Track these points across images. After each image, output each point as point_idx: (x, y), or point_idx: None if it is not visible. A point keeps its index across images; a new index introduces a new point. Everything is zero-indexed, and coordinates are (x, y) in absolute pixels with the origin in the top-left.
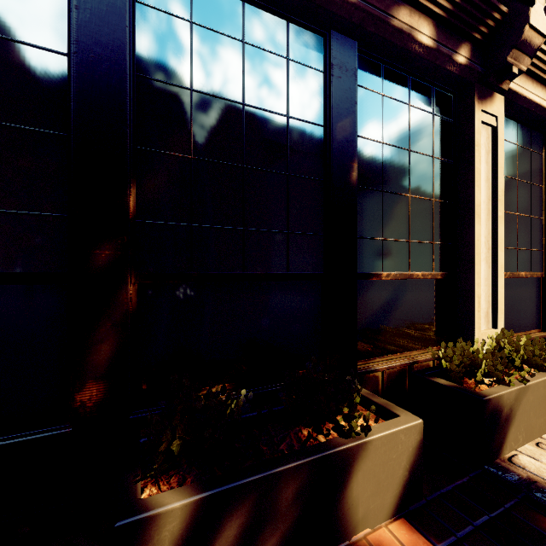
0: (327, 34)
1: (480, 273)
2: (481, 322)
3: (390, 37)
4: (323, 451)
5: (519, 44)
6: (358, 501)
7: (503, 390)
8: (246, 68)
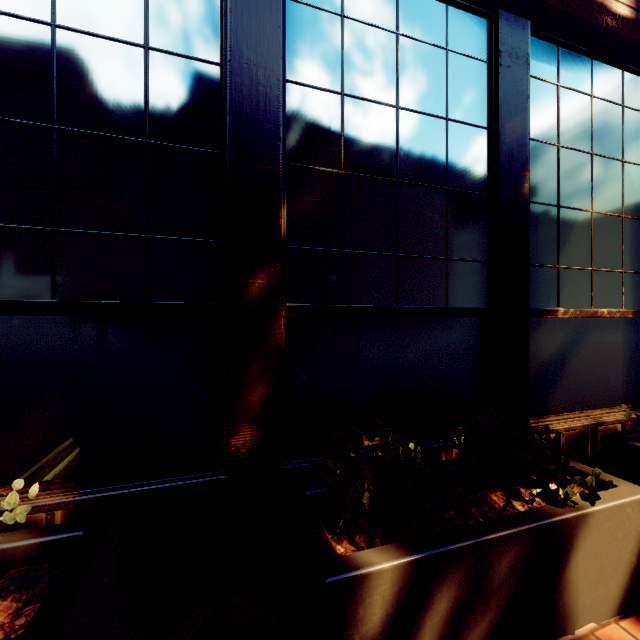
0: (492, 15)
1: None
2: None
3: (575, 10)
4: (537, 520)
5: None
6: (578, 587)
7: None
8: (400, 65)
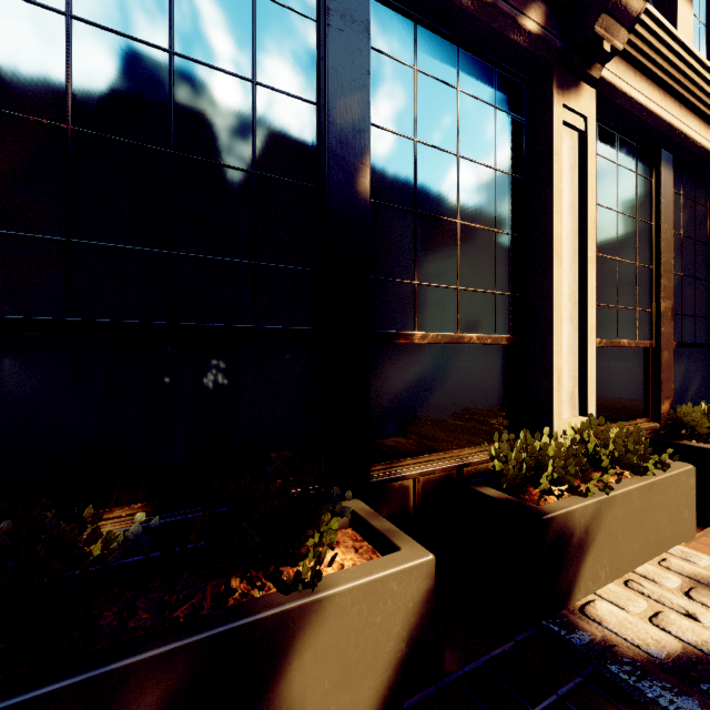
0: None
1: (561, 336)
2: (564, 407)
3: None
4: (231, 621)
5: (610, 7)
6: (305, 702)
7: (576, 503)
8: None
